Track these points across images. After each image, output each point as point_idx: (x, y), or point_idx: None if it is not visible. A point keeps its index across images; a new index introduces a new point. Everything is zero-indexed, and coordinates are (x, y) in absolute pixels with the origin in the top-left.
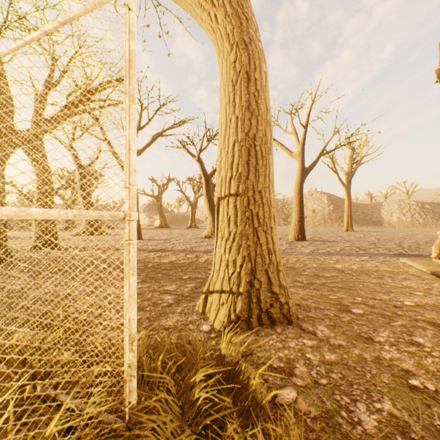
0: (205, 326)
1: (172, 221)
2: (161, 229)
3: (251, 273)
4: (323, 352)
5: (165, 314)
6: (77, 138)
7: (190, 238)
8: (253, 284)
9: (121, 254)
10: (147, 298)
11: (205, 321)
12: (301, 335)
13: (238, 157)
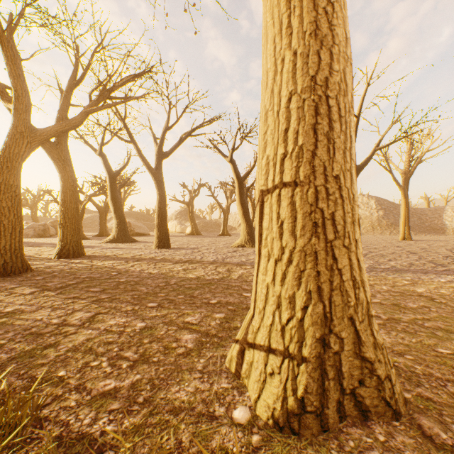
0: (241, 409)
1: (203, 228)
2: (192, 236)
3: (323, 322)
4: None
5: (178, 373)
6: (106, 143)
7: (221, 247)
8: (327, 343)
9: (143, 266)
10: (158, 337)
11: (240, 395)
12: None
13: (298, 119)
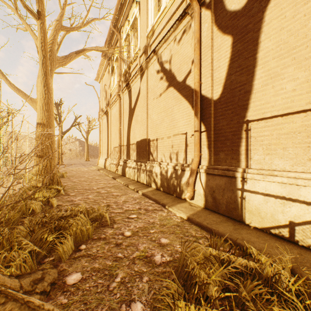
0: None
1: None
2: None
3: None
4: None
5: None
6: None
7: None
8: None
9: None
10: None
11: None
12: None
13: None
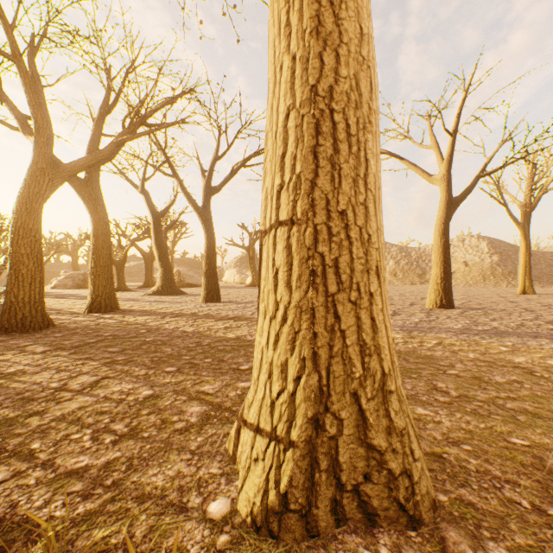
0: (221, 501)
1: None
2: (252, 288)
3: (318, 398)
4: None
5: (165, 452)
6: (149, 178)
7: None
8: (322, 424)
9: (180, 322)
10: (161, 408)
11: (227, 484)
12: None
13: (296, 140)
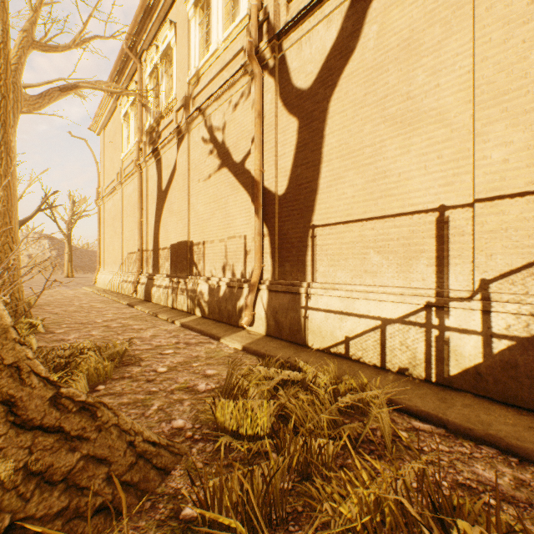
0: None
1: None
2: None
3: None
4: None
5: None
6: None
7: None
8: None
9: None
10: None
11: None
12: None
13: None
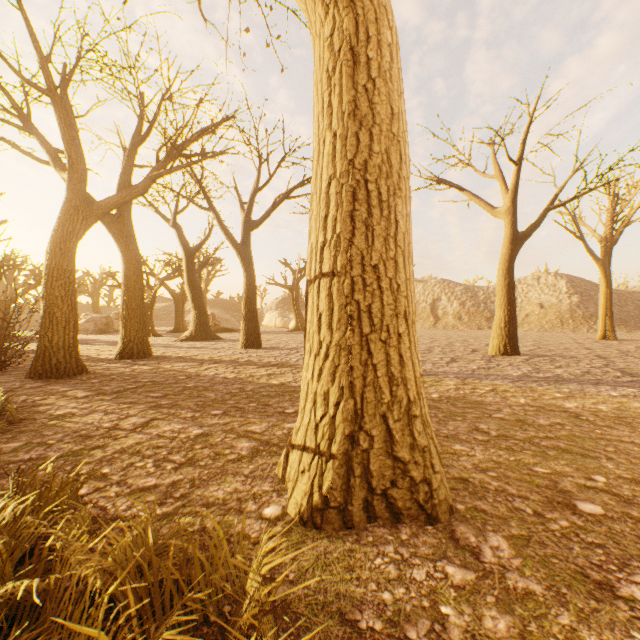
0: (274, 507)
1: None
2: (295, 333)
3: (353, 419)
4: (482, 606)
5: (222, 476)
6: (181, 210)
7: None
8: (357, 440)
9: (220, 369)
10: (212, 444)
11: (278, 497)
12: (446, 554)
13: (336, 205)
